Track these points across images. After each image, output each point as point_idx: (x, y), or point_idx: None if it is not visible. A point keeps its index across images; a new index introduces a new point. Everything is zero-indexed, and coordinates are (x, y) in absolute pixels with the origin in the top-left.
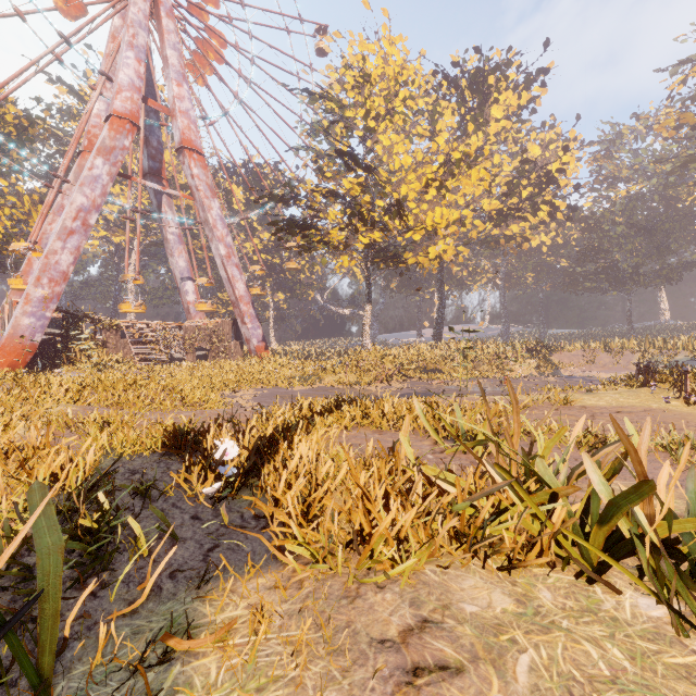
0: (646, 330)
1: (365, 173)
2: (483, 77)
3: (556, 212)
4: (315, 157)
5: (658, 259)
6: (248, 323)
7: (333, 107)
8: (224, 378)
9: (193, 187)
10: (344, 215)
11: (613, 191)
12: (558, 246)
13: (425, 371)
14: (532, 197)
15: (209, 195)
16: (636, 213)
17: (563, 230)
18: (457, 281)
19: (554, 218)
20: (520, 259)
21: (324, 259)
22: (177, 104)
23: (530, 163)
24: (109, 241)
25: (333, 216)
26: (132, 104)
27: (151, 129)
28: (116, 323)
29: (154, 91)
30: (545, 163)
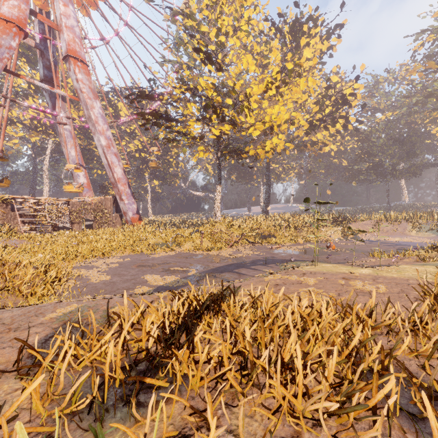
0: (395, 207)
1: (218, 74)
2: (299, 26)
3: (347, 125)
4: (177, 68)
5: (407, 160)
6: (125, 199)
7: (191, 24)
8: (91, 247)
9: (78, 89)
10: (200, 113)
11: (374, 118)
12: (341, 152)
13: (263, 237)
14: (332, 113)
15: (91, 96)
16: (392, 131)
17: (344, 141)
18: (275, 174)
19: (346, 128)
20: (316, 160)
21: (184, 149)
22: (63, 20)
23: (332, 88)
24: (27, 141)
25: (190, 109)
26: (19, 12)
27: (46, 45)
28: (6, 198)
29: (49, 15)
30: (341, 89)
